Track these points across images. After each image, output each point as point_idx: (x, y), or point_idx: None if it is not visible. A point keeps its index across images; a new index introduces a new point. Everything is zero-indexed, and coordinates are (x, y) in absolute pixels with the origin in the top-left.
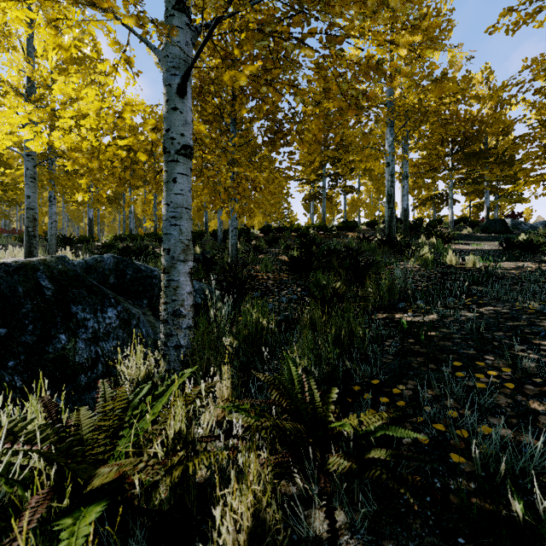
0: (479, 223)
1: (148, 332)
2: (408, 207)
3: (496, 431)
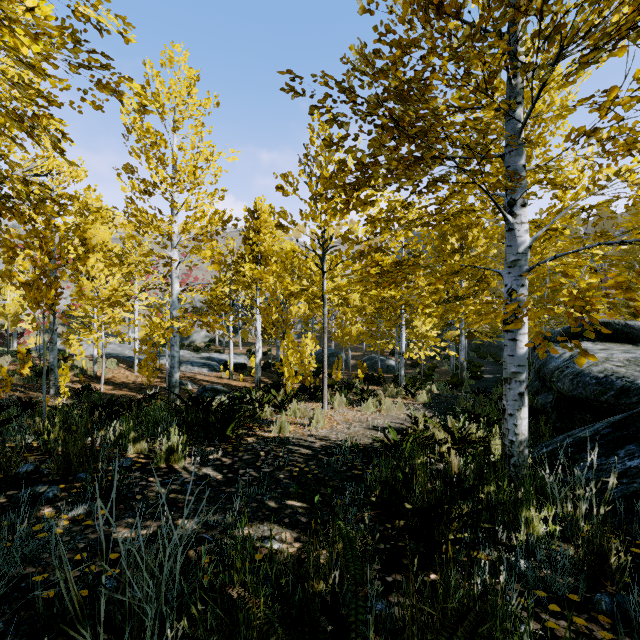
0: None
1: (614, 495)
2: None
3: (328, 458)
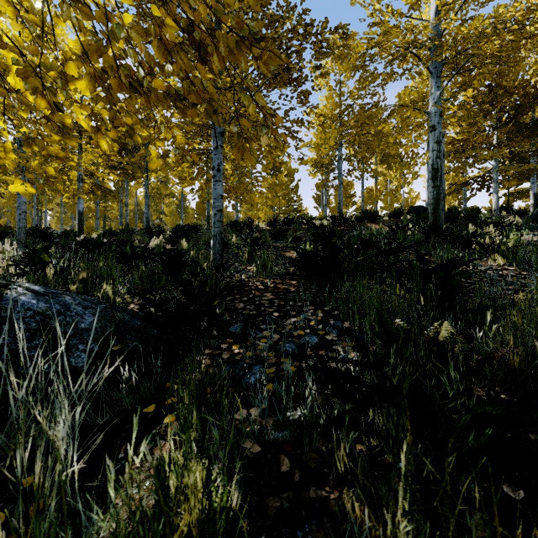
0: (528, 211)
1: None
2: (444, 192)
3: None
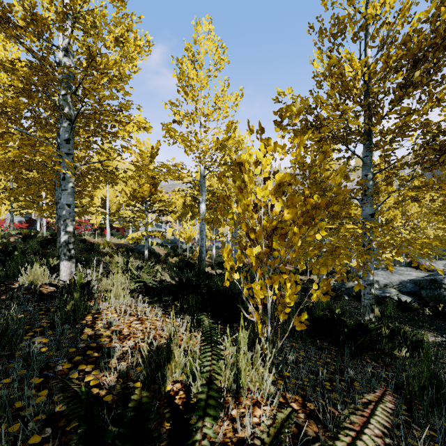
0: None
1: None
2: None
3: None
